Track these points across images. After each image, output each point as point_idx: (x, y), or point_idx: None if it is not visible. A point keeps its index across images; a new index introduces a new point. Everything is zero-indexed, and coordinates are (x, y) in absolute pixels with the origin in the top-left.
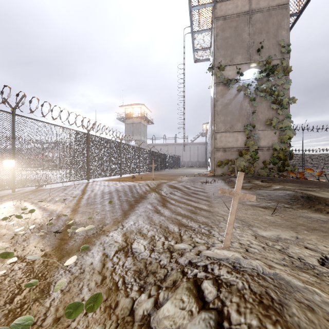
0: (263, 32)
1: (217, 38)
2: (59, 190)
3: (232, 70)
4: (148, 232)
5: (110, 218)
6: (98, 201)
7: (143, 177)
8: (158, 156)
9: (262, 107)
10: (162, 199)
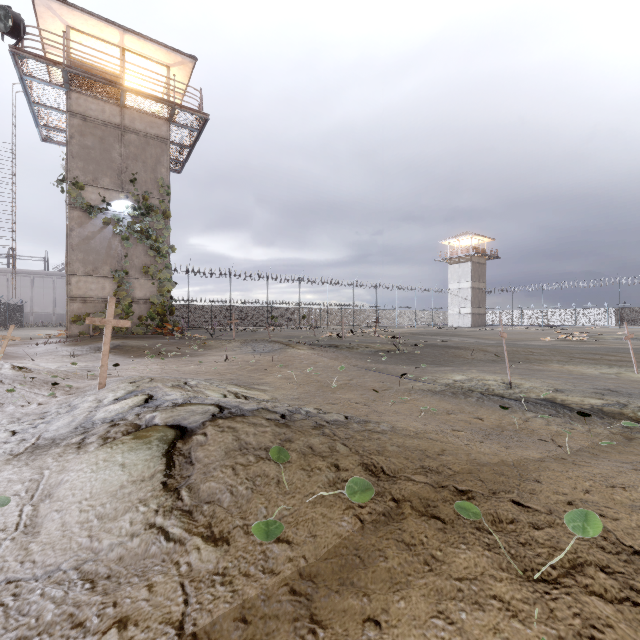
0: (140, 160)
1: (73, 142)
2: None
3: (96, 194)
4: None
5: None
6: None
7: None
8: None
9: (139, 250)
10: None
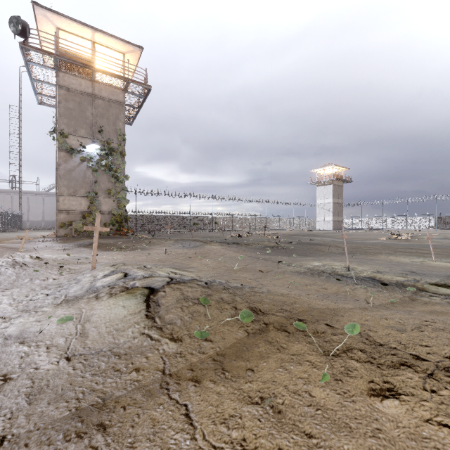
0: (105, 117)
1: (60, 106)
2: None
3: (76, 140)
4: None
5: None
6: None
7: None
8: None
9: (104, 178)
10: None
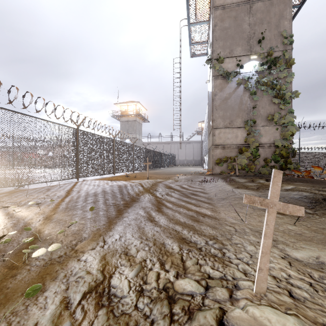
0: (265, 22)
1: (216, 29)
2: (41, 191)
3: (231, 63)
4: (138, 252)
5: (90, 230)
6: (80, 206)
7: (137, 176)
8: (153, 154)
9: (264, 101)
10: (157, 201)
